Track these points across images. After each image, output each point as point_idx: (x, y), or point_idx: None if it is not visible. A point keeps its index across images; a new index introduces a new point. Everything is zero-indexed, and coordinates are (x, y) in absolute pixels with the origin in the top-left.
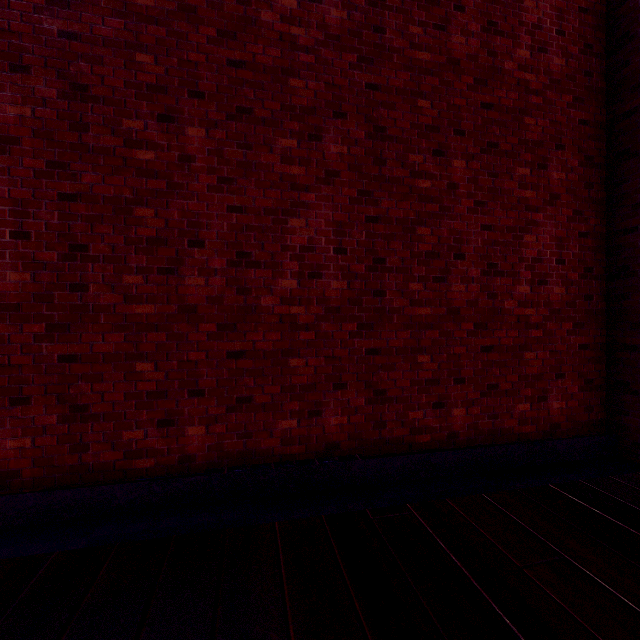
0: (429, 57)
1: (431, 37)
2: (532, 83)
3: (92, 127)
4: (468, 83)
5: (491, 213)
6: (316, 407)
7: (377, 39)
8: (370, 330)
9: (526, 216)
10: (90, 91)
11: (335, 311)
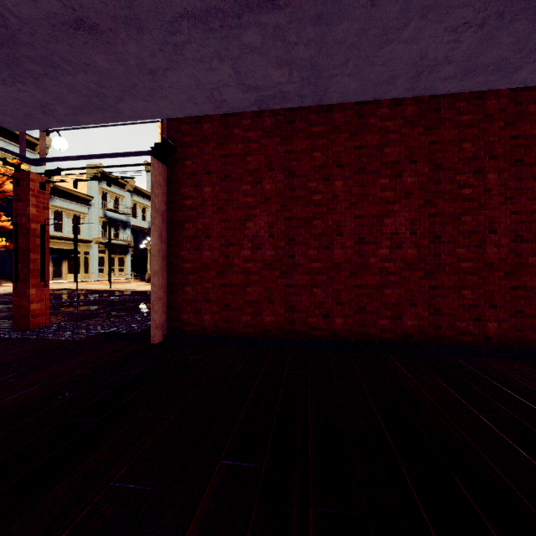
0: (470, 117)
1: (472, 105)
2: None
3: (296, 188)
4: (499, 126)
5: (517, 203)
6: (399, 315)
7: (435, 116)
8: (431, 275)
9: None
10: (296, 173)
11: (410, 265)
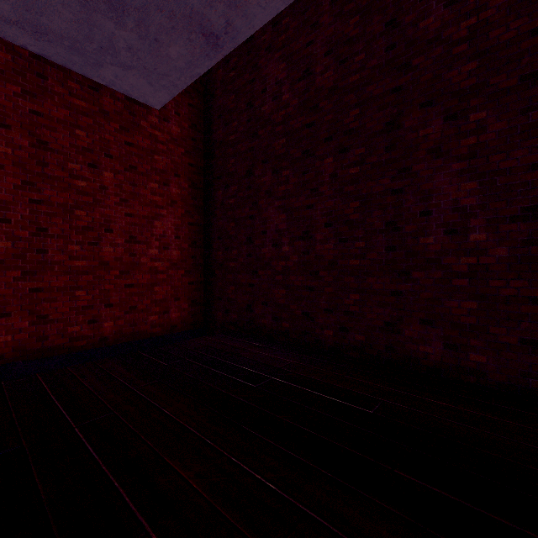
0: (85, 105)
1: (87, 93)
2: (160, 137)
3: None
4: (115, 127)
5: (132, 207)
6: None
7: (40, 82)
8: (34, 276)
9: (156, 211)
10: None
11: None
